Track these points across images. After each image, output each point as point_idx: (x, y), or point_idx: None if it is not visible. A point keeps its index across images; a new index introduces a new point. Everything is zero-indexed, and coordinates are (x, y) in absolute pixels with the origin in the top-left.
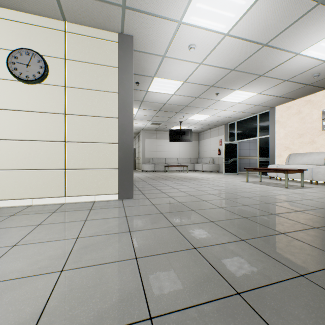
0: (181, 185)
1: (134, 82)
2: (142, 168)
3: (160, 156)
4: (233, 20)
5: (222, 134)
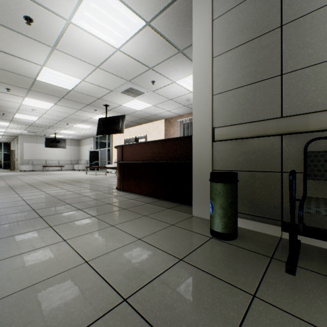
0: (38, 176)
1: (1, 113)
2: (21, 169)
3: (41, 158)
4: (48, 107)
5: (92, 143)
